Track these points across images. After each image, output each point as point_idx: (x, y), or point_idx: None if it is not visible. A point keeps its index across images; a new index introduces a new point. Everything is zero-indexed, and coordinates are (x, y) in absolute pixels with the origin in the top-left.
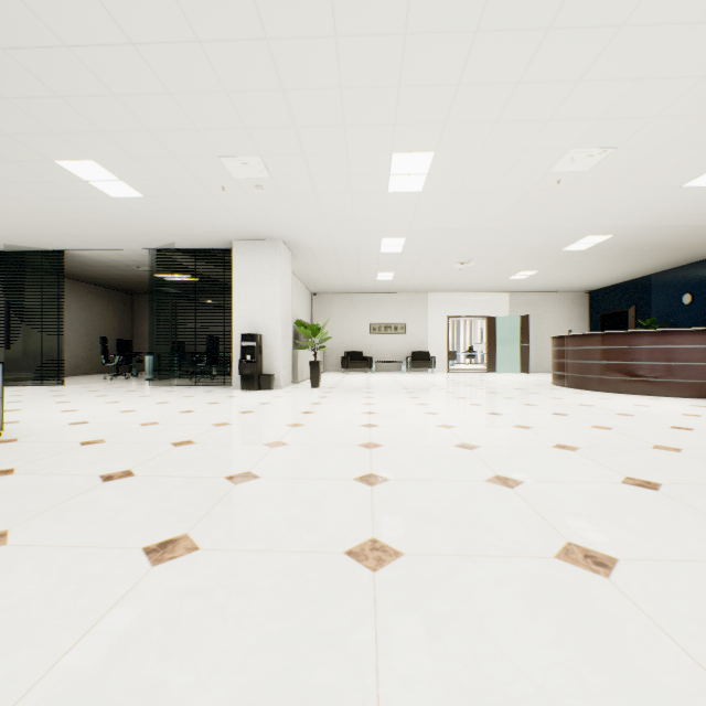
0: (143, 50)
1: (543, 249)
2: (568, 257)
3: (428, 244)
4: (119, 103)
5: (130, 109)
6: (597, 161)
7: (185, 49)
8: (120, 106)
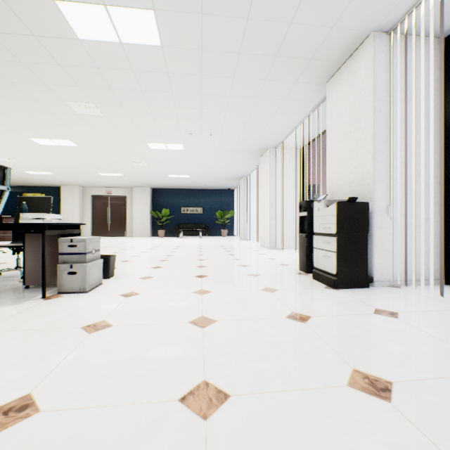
0: None
1: None
2: None
3: None
4: None
5: None
6: (11, 162)
7: None
8: None
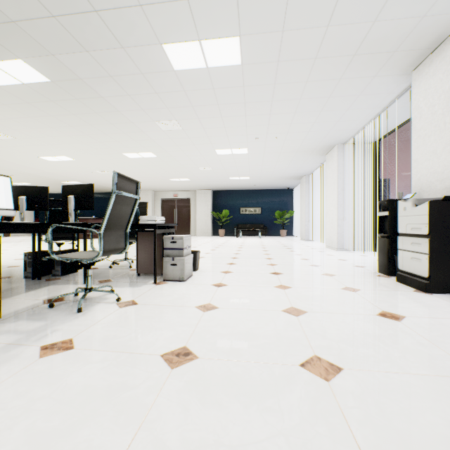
0: (52, 128)
1: (54, 180)
2: (57, 184)
3: (7, 167)
4: (5, 118)
5: (3, 119)
6: (105, 173)
7: (63, 134)
8: (2, 118)
